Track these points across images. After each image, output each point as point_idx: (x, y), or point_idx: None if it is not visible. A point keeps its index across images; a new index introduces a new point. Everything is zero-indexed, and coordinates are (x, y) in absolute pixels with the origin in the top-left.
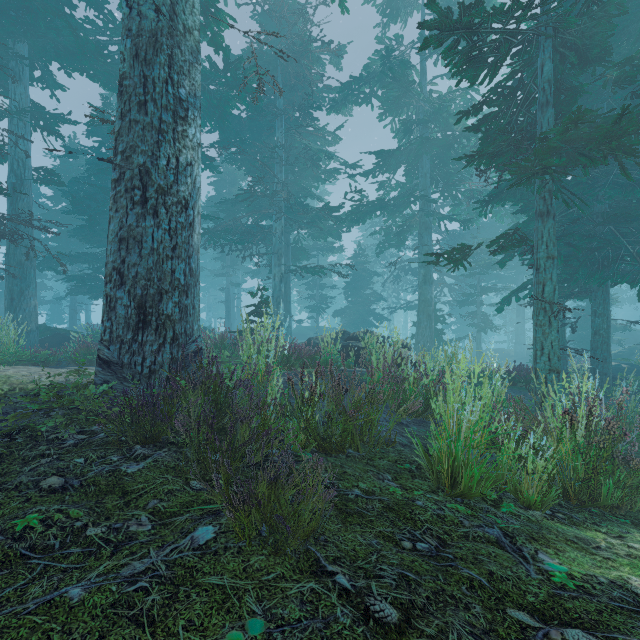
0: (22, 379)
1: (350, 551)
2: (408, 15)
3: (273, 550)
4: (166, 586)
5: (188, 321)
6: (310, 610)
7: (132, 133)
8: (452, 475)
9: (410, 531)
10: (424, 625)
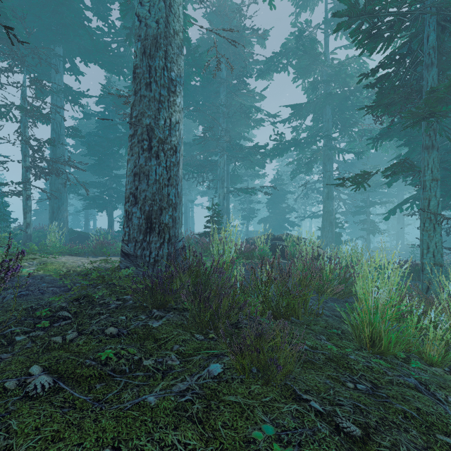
0: (72, 264)
1: (314, 386)
2: (315, 5)
3: (263, 382)
4: (202, 400)
5: (176, 227)
6: (299, 422)
7: (142, 104)
8: (371, 338)
9: (349, 376)
10: (379, 439)
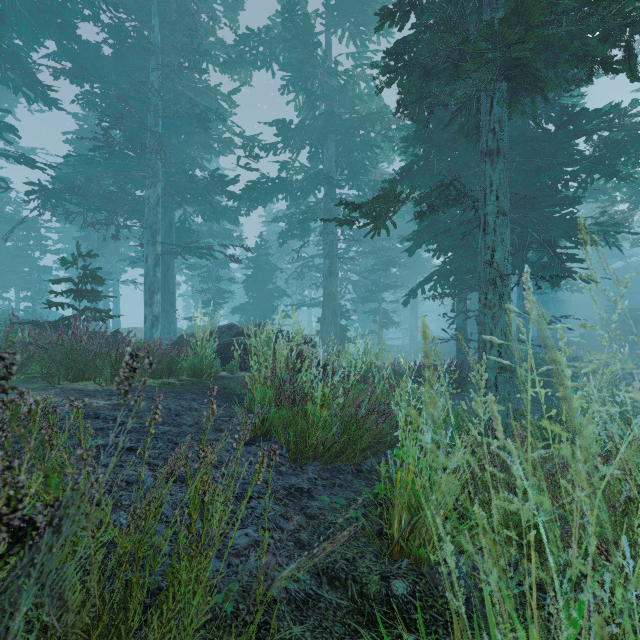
0: None
1: None
2: None
3: None
4: None
5: None
6: None
7: None
8: None
9: None
10: None
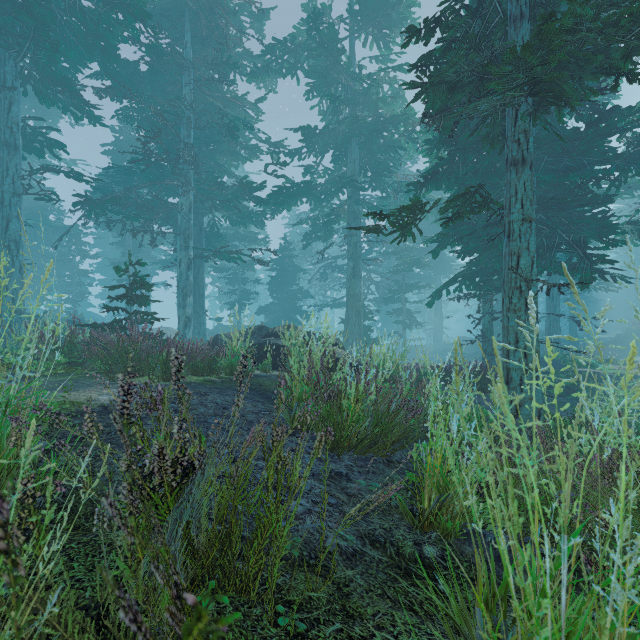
0: None
1: None
2: None
3: None
4: None
5: None
6: None
7: None
8: None
9: None
10: None
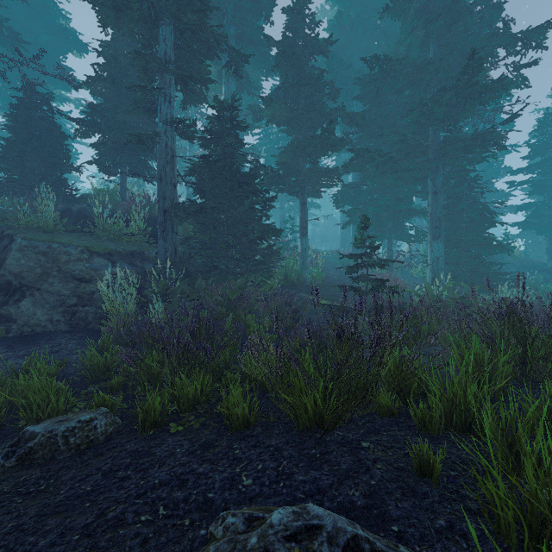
0: None
1: None
2: None
3: None
4: None
5: None
6: None
7: None
8: None
9: None
10: None
